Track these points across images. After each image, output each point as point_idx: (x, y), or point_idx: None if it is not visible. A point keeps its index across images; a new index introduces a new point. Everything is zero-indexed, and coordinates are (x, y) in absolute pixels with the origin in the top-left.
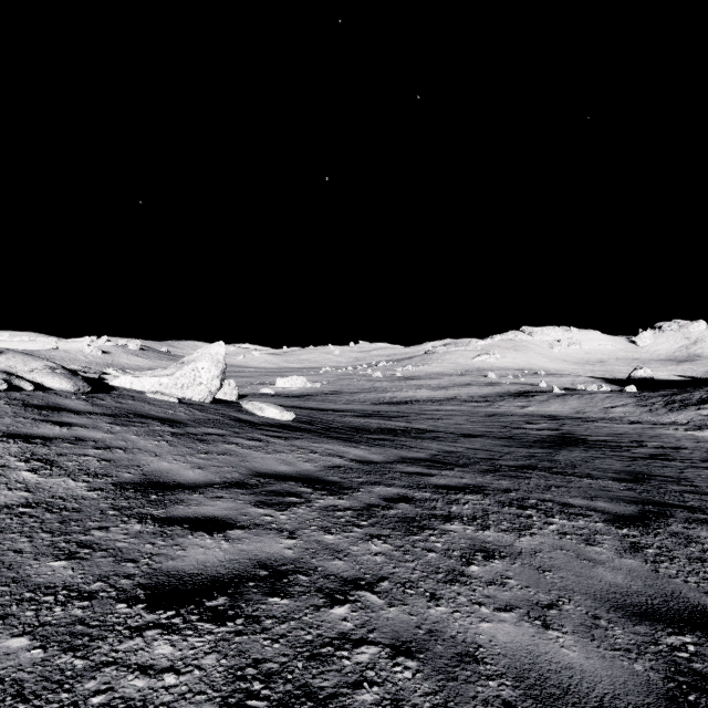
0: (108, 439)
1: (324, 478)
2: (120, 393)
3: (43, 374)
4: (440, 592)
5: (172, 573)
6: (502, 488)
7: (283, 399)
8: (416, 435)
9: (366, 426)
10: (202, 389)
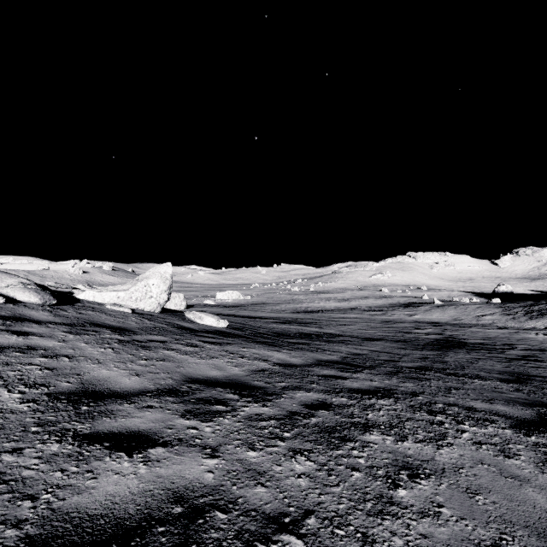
0: (59, 347)
1: (250, 383)
2: (82, 305)
3: (16, 289)
4: (372, 531)
5: (71, 516)
6: (409, 391)
7: (221, 309)
8: (328, 339)
9: (287, 331)
10: (153, 302)
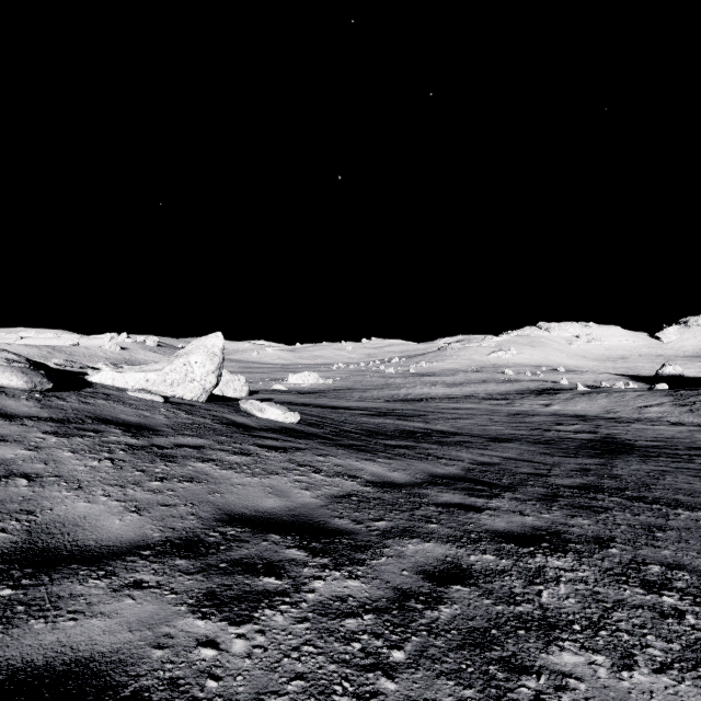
0: (21, 460)
1: (328, 523)
2: (93, 390)
3: None
4: None
5: None
6: (590, 536)
7: (294, 396)
8: (439, 439)
9: (382, 428)
10: (195, 387)
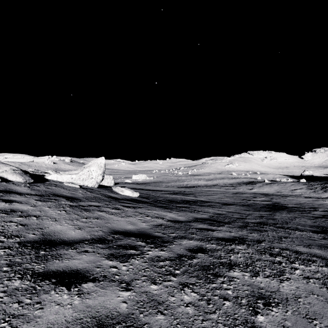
0: (31, 210)
1: (153, 234)
2: (49, 183)
3: (8, 173)
4: None
5: None
6: (255, 239)
7: (135, 185)
8: (200, 204)
9: (175, 199)
10: (93, 181)
